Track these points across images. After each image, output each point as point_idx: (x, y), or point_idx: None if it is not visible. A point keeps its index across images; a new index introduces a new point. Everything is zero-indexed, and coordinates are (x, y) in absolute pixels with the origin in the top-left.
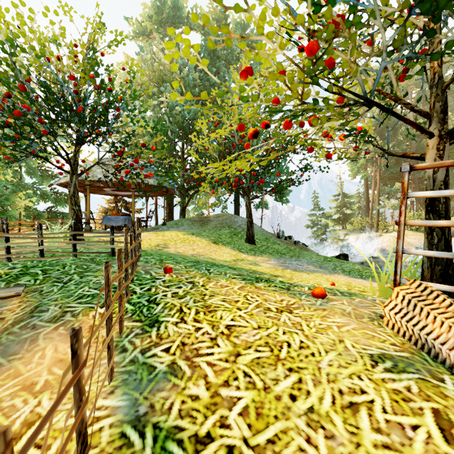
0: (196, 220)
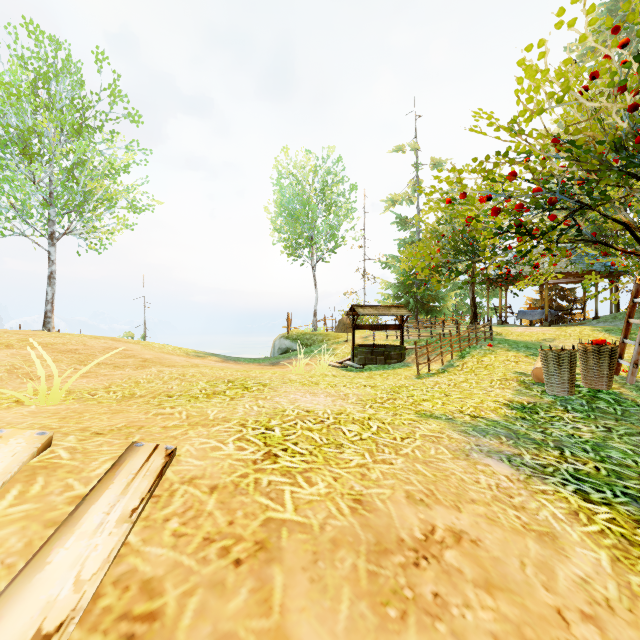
0: None
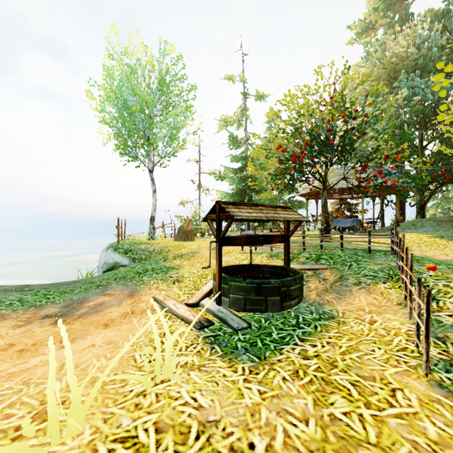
0: (443, 220)
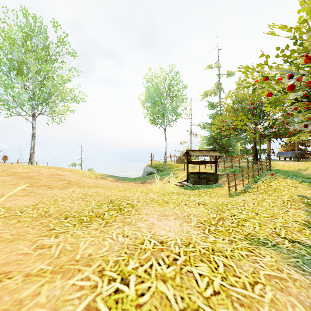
0: None
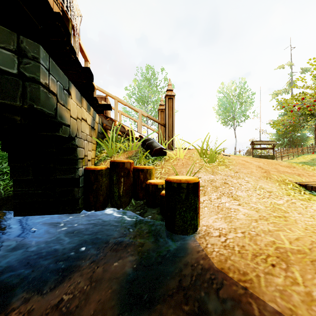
0: None
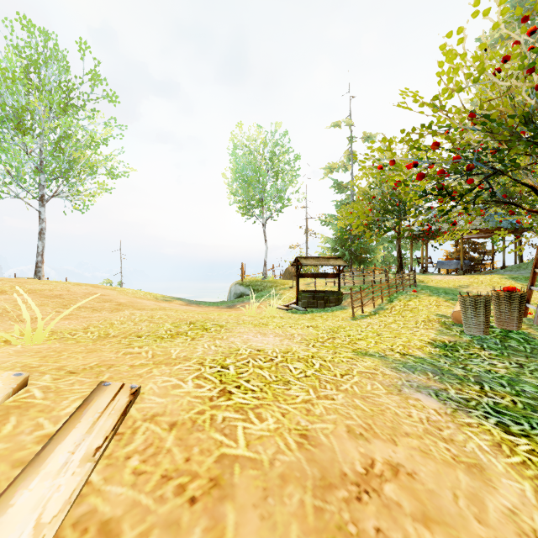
0: None
